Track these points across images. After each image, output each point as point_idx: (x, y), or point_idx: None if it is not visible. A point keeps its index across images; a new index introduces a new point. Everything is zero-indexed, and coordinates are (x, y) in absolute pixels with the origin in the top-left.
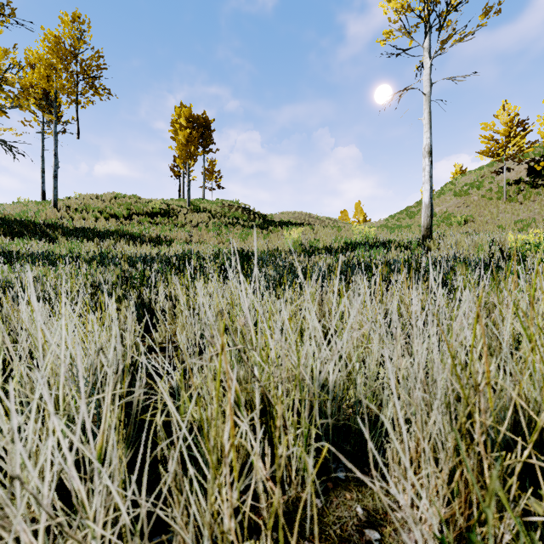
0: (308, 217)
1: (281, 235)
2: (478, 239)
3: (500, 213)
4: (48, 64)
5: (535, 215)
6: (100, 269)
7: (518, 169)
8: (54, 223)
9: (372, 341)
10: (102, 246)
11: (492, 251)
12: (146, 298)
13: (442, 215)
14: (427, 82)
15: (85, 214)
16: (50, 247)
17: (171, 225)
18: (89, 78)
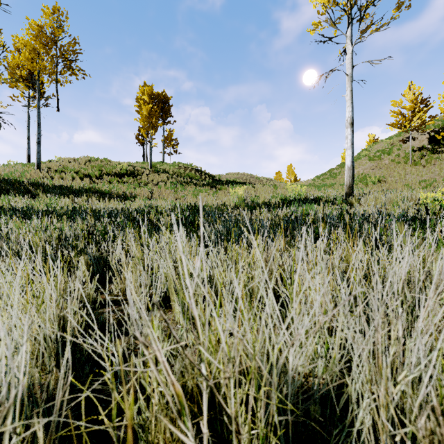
0: (249, 177)
1: (227, 192)
2: (392, 196)
3: (407, 174)
4: (32, 48)
5: (436, 176)
6: (69, 222)
7: (421, 138)
8: (37, 182)
9: (328, 311)
10: (76, 202)
11: (406, 206)
12: (105, 252)
13: (359, 176)
14: (349, 65)
15: (63, 174)
16: (31, 203)
17: (135, 184)
18: (67, 61)
